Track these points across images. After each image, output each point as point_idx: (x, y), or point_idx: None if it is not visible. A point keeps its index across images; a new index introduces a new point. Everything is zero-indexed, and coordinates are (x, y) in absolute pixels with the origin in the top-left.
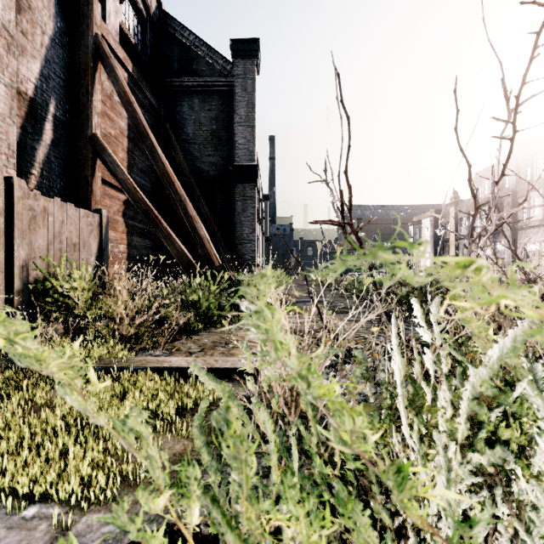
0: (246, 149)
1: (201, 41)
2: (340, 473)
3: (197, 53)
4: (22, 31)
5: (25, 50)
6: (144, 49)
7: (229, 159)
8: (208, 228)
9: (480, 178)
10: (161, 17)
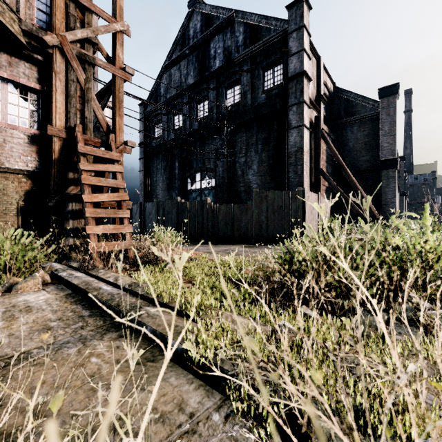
0: (388, 149)
1: (358, 95)
2: None
3: (355, 102)
4: None
5: None
6: (327, 112)
7: (376, 156)
8: None
9: None
10: (334, 90)
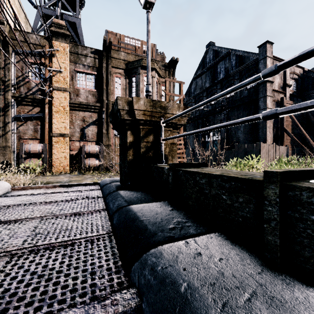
0: None
1: None
2: None
3: None
4: None
5: None
6: (297, 88)
7: None
8: None
9: None
10: (303, 73)
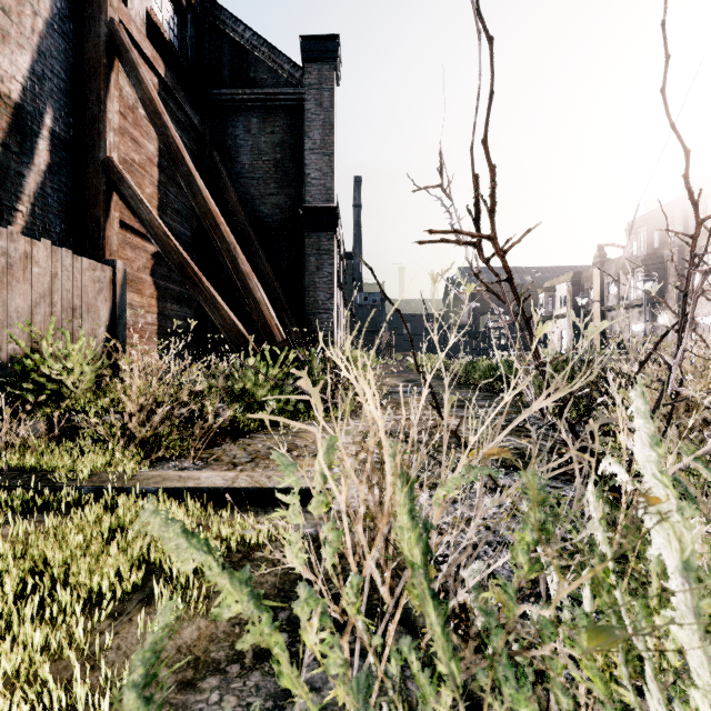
0: (321, 185)
1: (261, 39)
2: (479, 702)
3: (255, 56)
4: (3, 8)
5: (8, 36)
6: (183, 50)
7: (298, 199)
8: (270, 292)
9: (635, 229)
10: (206, 7)
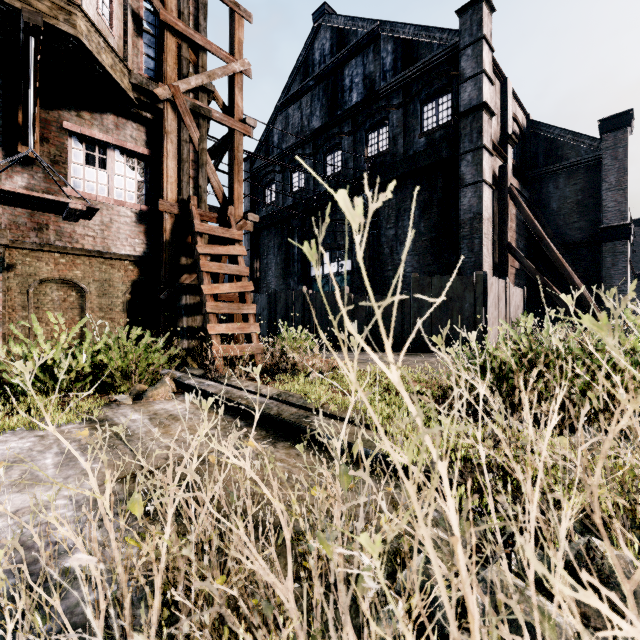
0: (616, 210)
1: (567, 131)
2: None
3: (562, 141)
4: None
5: None
6: (517, 158)
7: (595, 221)
8: None
9: None
10: (528, 125)
